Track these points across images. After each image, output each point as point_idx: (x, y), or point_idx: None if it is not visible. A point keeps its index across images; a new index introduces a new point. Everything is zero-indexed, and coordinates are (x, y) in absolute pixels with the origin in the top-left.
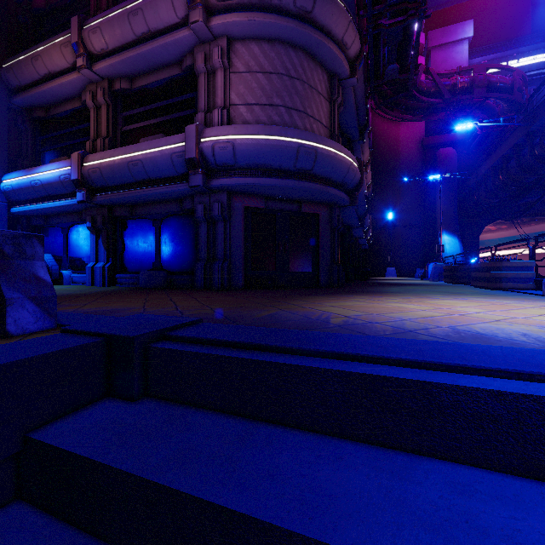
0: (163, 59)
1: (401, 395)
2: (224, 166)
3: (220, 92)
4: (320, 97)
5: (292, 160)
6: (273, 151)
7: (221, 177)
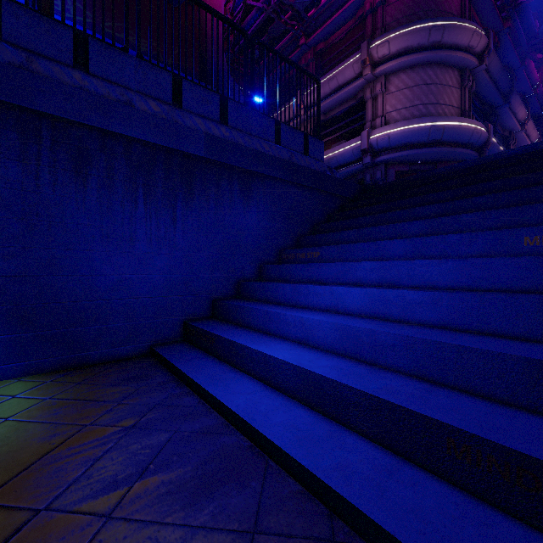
0: (345, 98)
1: (428, 174)
2: (383, 149)
3: (380, 108)
4: (451, 89)
5: (426, 136)
6: (413, 134)
7: (381, 156)
